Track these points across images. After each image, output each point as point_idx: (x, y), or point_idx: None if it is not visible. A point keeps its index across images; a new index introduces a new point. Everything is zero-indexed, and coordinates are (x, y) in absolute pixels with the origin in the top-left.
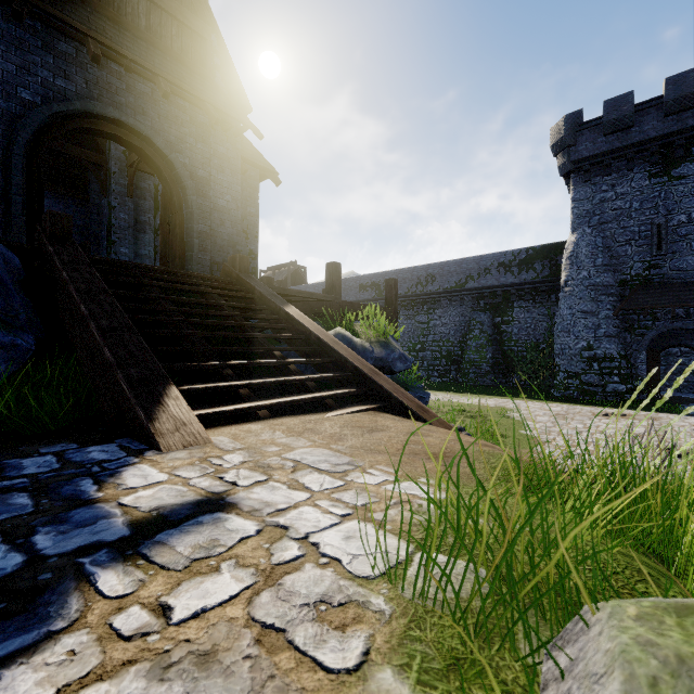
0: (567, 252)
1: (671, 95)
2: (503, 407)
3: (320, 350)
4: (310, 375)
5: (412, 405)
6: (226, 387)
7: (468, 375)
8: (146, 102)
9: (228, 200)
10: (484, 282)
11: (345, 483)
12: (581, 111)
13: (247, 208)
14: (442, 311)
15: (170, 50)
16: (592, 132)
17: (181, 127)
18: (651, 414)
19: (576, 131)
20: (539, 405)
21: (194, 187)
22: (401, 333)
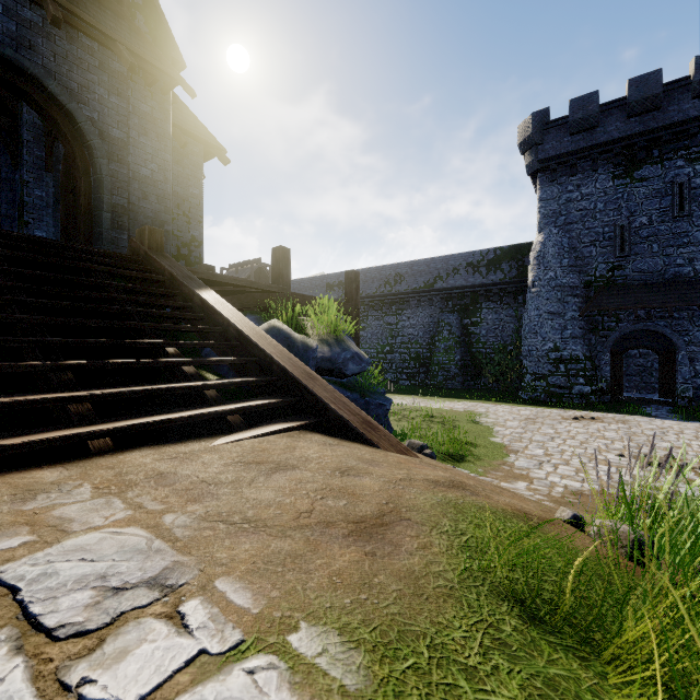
0: (534, 252)
1: (634, 97)
2: (472, 411)
3: (240, 347)
4: (212, 381)
5: (355, 420)
6: (35, 402)
7: (437, 378)
8: (35, 33)
9: (153, 169)
10: (452, 282)
11: None
12: (548, 109)
13: (189, 188)
14: (411, 312)
15: None
16: (559, 131)
17: (87, 72)
18: (618, 417)
19: (543, 130)
20: (508, 408)
21: (106, 148)
22: (369, 334)
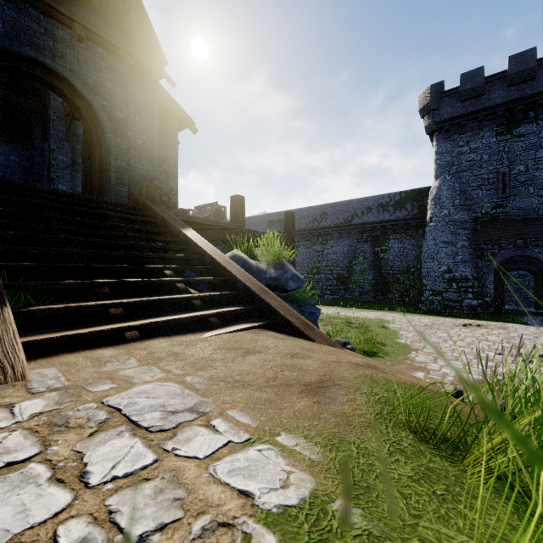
0: (432, 194)
1: (513, 70)
2: (382, 319)
3: (213, 270)
4: (197, 294)
5: (297, 322)
6: (91, 307)
7: (354, 293)
8: (65, 47)
9: (145, 140)
10: (366, 219)
11: (156, 458)
12: (443, 82)
13: (168, 152)
14: (334, 242)
15: (89, 2)
16: (451, 99)
17: (100, 72)
18: (499, 324)
19: (439, 98)
20: (410, 317)
21: (113, 126)
22: (301, 259)
